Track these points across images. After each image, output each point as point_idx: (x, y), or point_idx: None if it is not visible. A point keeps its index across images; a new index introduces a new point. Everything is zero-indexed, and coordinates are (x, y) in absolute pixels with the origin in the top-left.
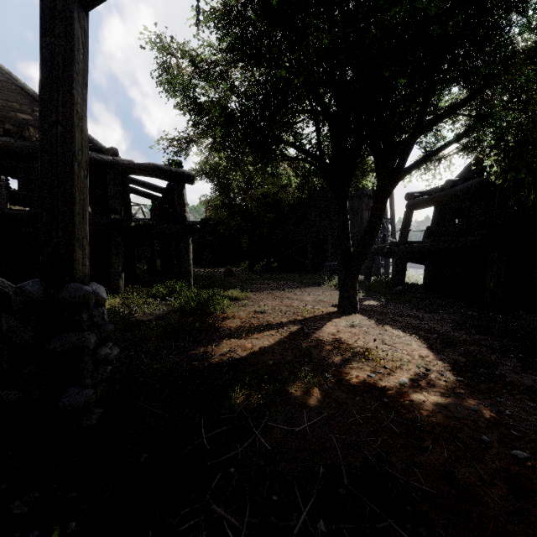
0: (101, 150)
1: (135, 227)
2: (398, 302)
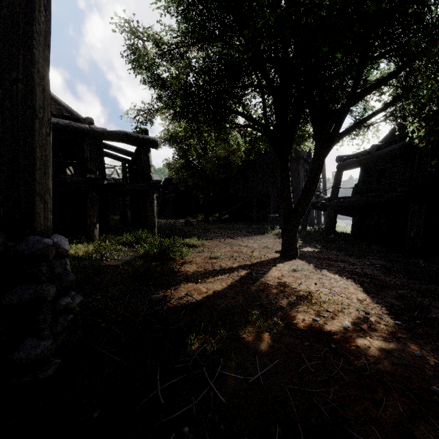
0: (79, 119)
1: (108, 185)
2: (331, 249)
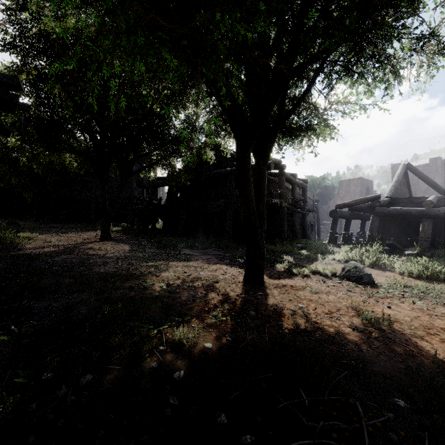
0: None
1: None
2: (139, 236)
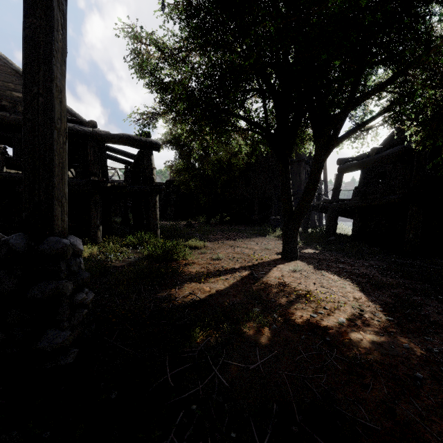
0: (83, 123)
1: (111, 187)
2: (331, 250)
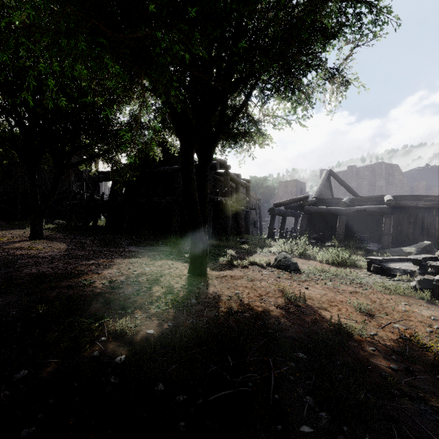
0: None
1: None
2: (77, 234)
